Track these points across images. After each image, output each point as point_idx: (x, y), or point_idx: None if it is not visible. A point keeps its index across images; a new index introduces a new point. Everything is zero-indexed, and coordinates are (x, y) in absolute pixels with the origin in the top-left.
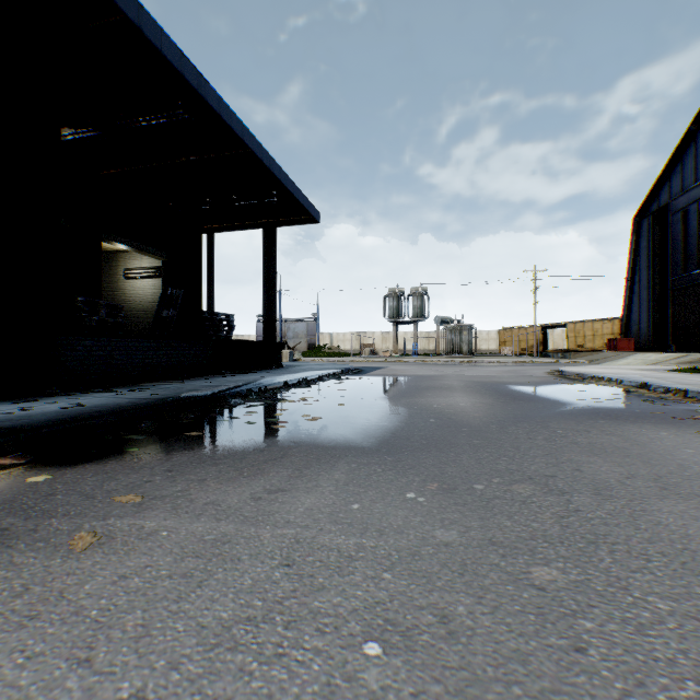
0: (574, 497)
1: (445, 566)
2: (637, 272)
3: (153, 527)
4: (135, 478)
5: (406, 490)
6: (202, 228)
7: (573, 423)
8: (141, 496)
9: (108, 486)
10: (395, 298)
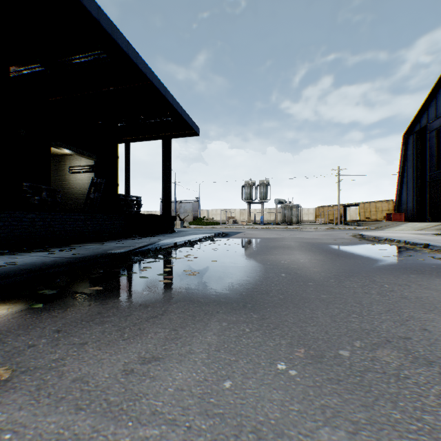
0: None
1: None
2: (405, 170)
3: (0, 424)
4: (22, 341)
5: (275, 358)
6: (121, 139)
7: (392, 278)
8: (12, 369)
9: None
10: (249, 187)
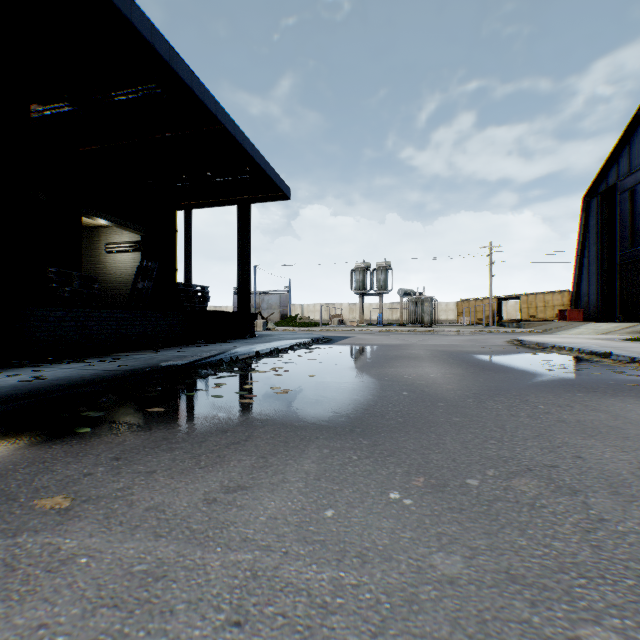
0: (590, 497)
1: (457, 624)
2: (586, 248)
3: (72, 549)
4: (74, 469)
5: (388, 487)
6: (180, 204)
7: (552, 397)
8: (72, 497)
9: (39, 481)
10: (361, 271)
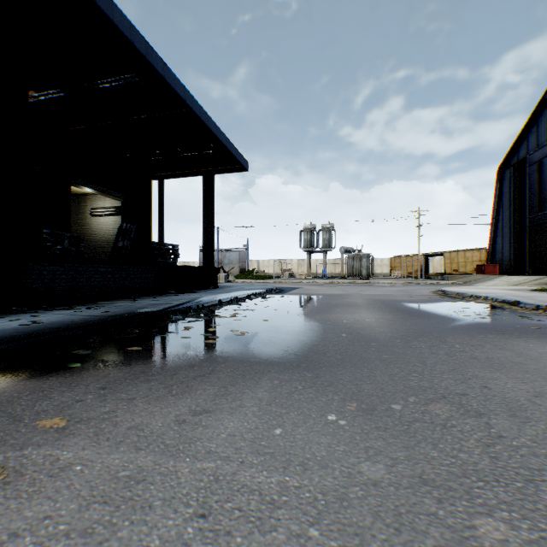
0: (492, 419)
1: (378, 516)
2: (500, 212)
3: (69, 459)
4: (68, 397)
5: (327, 411)
6: (154, 175)
7: (467, 338)
8: (67, 419)
9: (40, 406)
10: (308, 232)
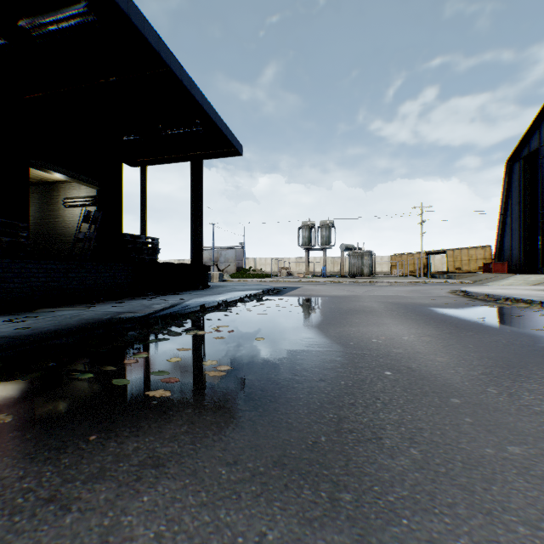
0: None
1: None
2: (509, 207)
3: None
4: None
5: None
6: (136, 161)
7: None
8: None
9: None
10: (307, 229)
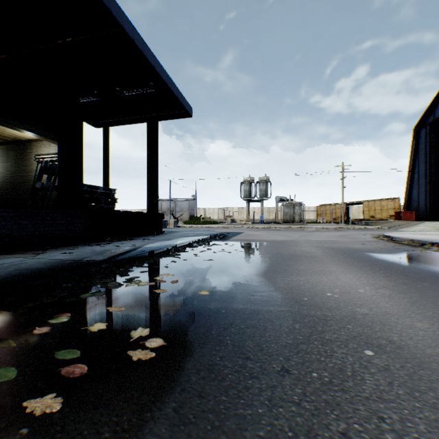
0: None
1: None
2: (416, 166)
3: None
4: None
5: None
6: (99, 122)
7: None
8: None
9: None
10: (248, 184)
